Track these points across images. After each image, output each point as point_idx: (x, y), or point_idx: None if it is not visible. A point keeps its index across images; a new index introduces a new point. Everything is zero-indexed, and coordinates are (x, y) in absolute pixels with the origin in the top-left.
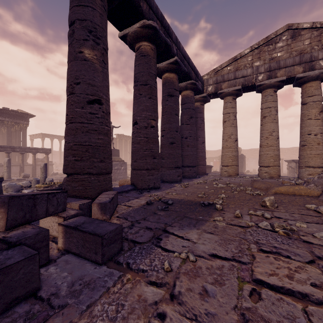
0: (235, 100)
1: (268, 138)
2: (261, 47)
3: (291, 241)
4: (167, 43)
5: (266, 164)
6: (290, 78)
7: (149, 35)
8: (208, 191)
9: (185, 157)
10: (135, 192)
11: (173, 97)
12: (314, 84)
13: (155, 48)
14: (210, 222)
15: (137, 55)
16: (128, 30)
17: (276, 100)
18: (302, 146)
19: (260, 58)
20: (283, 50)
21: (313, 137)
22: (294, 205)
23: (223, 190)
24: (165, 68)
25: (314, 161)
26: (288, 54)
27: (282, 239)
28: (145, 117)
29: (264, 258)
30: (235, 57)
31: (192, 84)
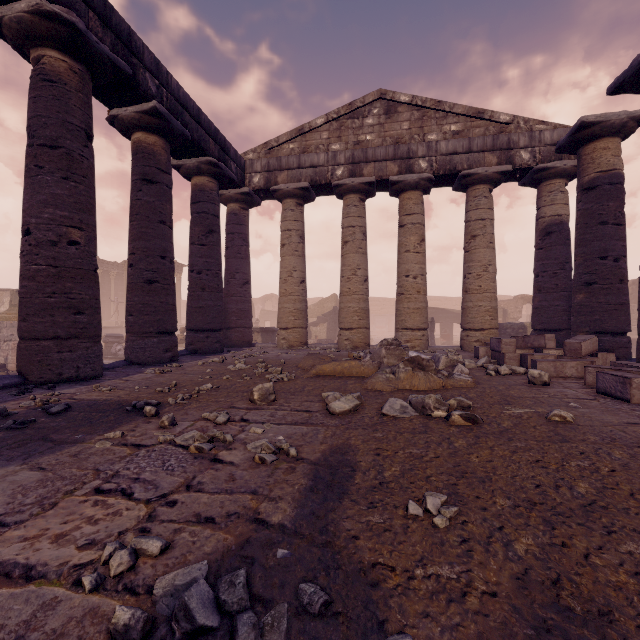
0: (301, 207)
1: (350, 279)
2: (342, 118)
3: (188, 464)
4: (119, 66)
5: (348, 325)
6: (383, 182)
7: (59, 37)
8: (196, 379)
9: (197, 311)
10: (12, 390)
11: (156, 184)
12: (414, 195)
13: (86, 70)
14: (81, 445)
15: (33, 76)
16: (1, 11)
17: (363, 215)
18: (399, 294)
19: (340, 139)
20: (374, 132)
21: (412, 281)
22: (310, 395)
23: (226, 375)
24: (134, 120)
25: (413, 319)
26: (381, 140)
27: (178, 461)
28: (52, 220)
29: (74, 505)
30: (301, 128)
31: (210, 165)
